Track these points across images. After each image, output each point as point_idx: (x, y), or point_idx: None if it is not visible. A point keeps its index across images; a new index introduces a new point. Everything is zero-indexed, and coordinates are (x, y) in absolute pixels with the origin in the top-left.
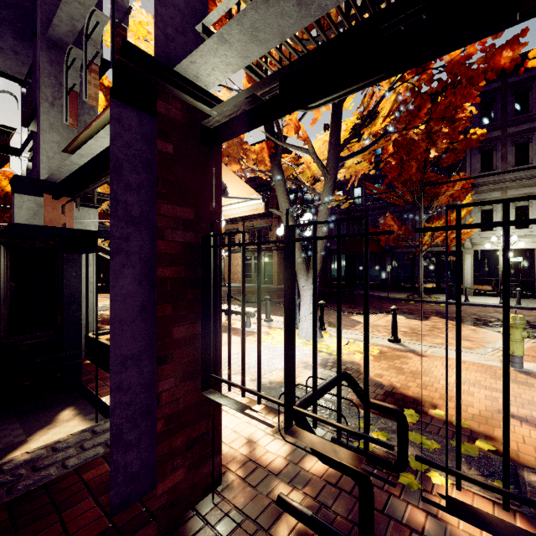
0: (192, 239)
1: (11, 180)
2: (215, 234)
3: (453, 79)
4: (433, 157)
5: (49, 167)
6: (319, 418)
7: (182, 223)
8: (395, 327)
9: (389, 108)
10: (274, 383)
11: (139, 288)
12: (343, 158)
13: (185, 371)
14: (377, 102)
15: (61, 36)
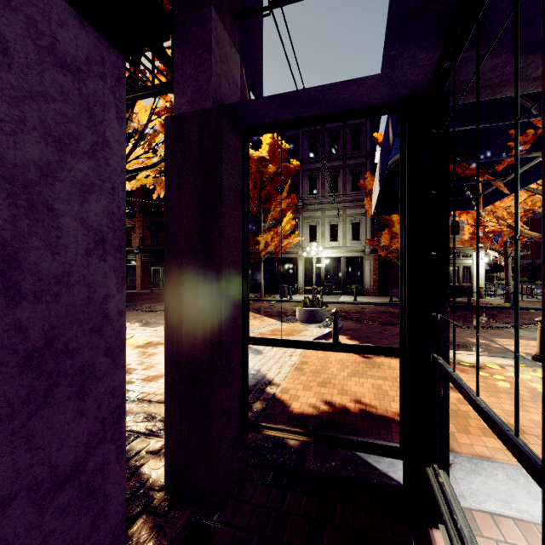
0: None
1: None
2: None
3: None
4: (267, 177)
5: None
6: None
7: None
8: None
9: None
10: None
11: None
12: (129, 171)
13: None
14: (143, 128)
15: None
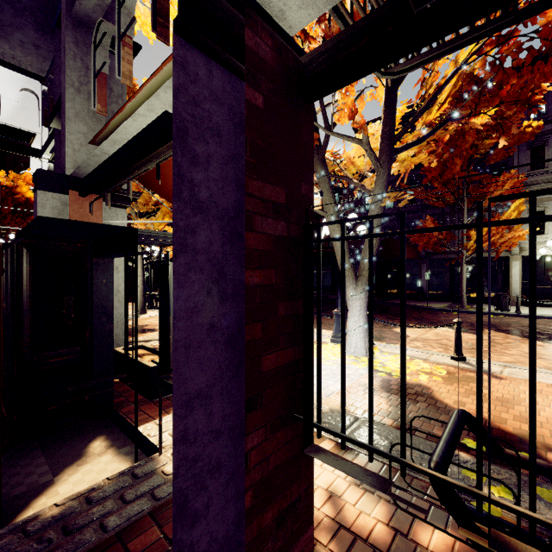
0: (283, 232)
1: (33, 176)
2: (328, 222)
3: (549, 46)
4: (479, 153)
5: (75, 161)
6: (551, 524)
7: (272, 208)
8: (460, 343)
9: (447, 93)
10: (336, 411)
11: (207, 299)
12: (398, 150)
13: (275, 417)
14: (445, 81)
15: (88, 12)
